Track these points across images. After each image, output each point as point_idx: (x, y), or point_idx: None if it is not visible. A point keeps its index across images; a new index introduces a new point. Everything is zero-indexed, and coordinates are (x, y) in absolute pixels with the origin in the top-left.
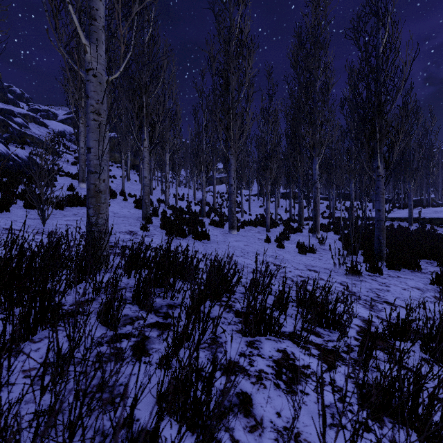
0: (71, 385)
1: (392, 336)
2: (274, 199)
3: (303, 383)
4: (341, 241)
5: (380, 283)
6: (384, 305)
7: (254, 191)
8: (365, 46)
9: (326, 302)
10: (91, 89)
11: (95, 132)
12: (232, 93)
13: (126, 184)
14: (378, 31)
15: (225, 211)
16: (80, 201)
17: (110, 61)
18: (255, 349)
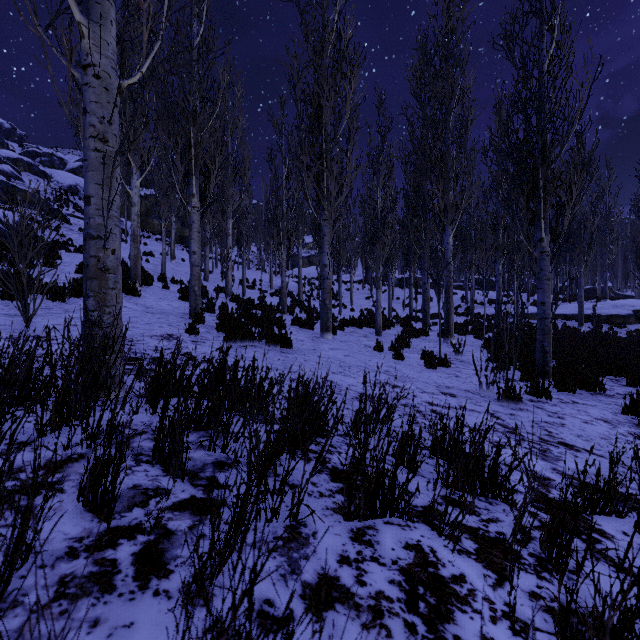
0: None
1: (588, 506)
2: (386, 288)
3: (458, 619)
4: (486, 349)
5: (549, 413)
6: (561, 449)
7: (357, 276)
8: (522, 59)
9: (481, 453)
10: (90, 99)
11: (98, 170)
12: (327, 127)
13: (168, 264)
14: (542, 38)
15: (316, 305)
16: None
17: (122, 53)
18: (367, 547)
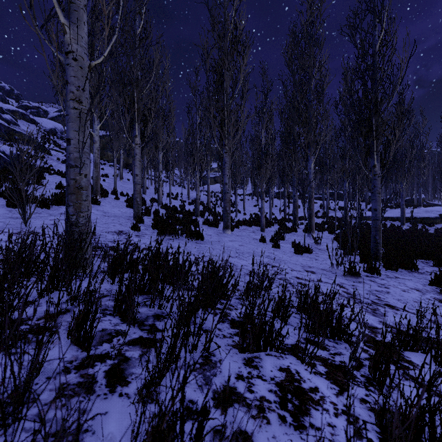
0: (17, 436)
1: (402, 345)
2: (268, 199)
3: (313, 414)
4: (336, 241)
5: (379, 284)
6: (386, 309)
7: (248, 190)
8: (361, 42)
9: (330, 310)
10: (70, 74)
11: (76, 122)
12: (227, 89)
13: (118, 183)
14: (375, 28)
15: (220, 210)
16: None
17: (92, 43)
18: (255, 369)
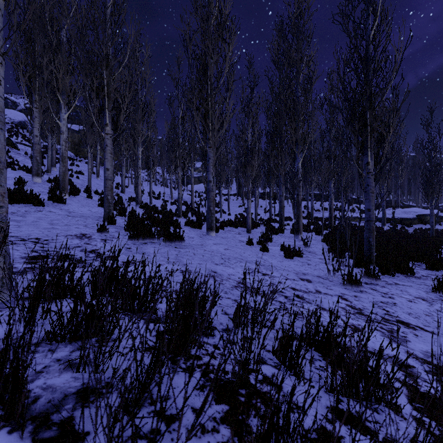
0: None
1: None
2: (253, 199)
3: None
4: (325, 243)
5: (382, 294)
6: (402, 328)
7: (233, 191)
8: (354, 31)
9: (364, 357)
10: None
11: None
12: (211, 77)
13: (94, 181)
14: (368, 17)
15: (204, 211)
16: (25, 196)
17: None
18: None
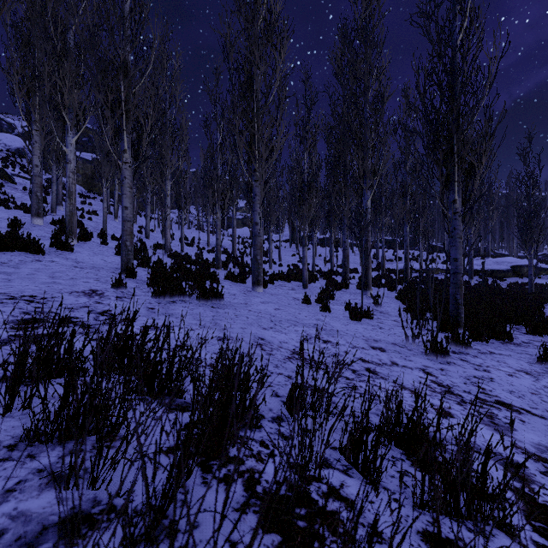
0: None
1: None
2: (310, 246)
3: None
4: (400, 300)
5: (475, 366)
6: (504, 412)
7: (285, 236)
8: (437, 35)
9: (467, 460)
10: None
11: None
12: (258, 93)
13: (111, 223)
14: (455, 17)
15: (249, 261)
16: (21, 242)
17: None
18: None
